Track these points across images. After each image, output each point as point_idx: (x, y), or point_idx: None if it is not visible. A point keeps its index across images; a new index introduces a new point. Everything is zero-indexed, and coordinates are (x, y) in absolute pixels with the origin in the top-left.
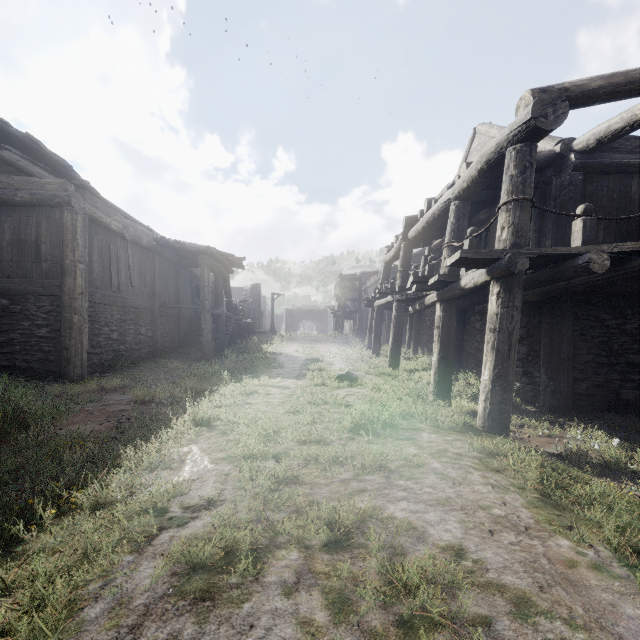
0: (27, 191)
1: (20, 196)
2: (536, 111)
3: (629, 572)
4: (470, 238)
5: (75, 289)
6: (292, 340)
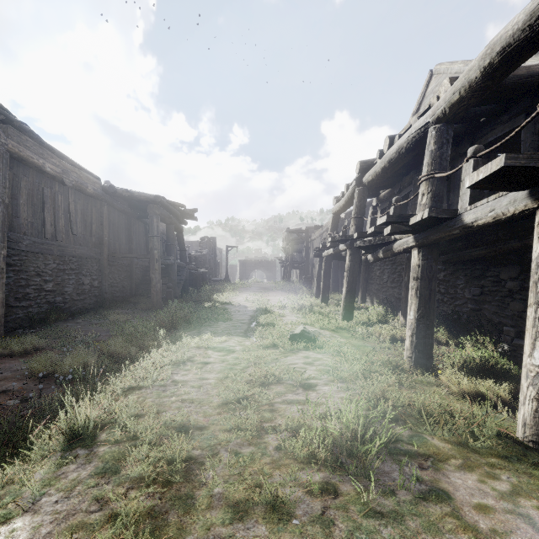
0: None
1: None
2: None
3: None
4: (475, 158)
5: None
6: (244, 288)
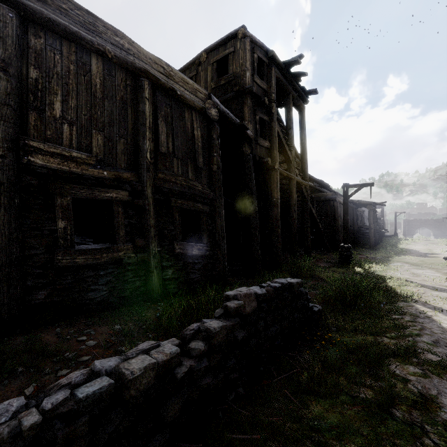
0: (323, 197)
1: (321, 199)
2: None
3: None
4: None
5: (338, 225)
6: (414, 242)
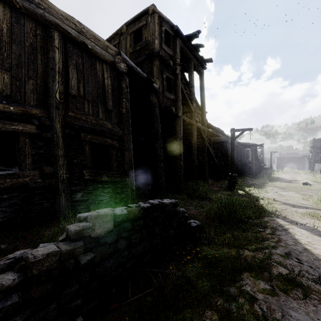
0: (219, 140)
1: (218, 141)
2: None
3: None
4: None
5: (230, 160)
6: (283, 173)
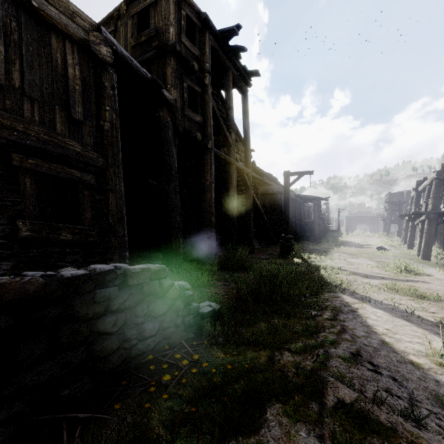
0: (271, 190)
1: (269, 192)
2: (437, 174)
3: (413, 262)
4: (426, 203)
5: None
6: (353, 236)
